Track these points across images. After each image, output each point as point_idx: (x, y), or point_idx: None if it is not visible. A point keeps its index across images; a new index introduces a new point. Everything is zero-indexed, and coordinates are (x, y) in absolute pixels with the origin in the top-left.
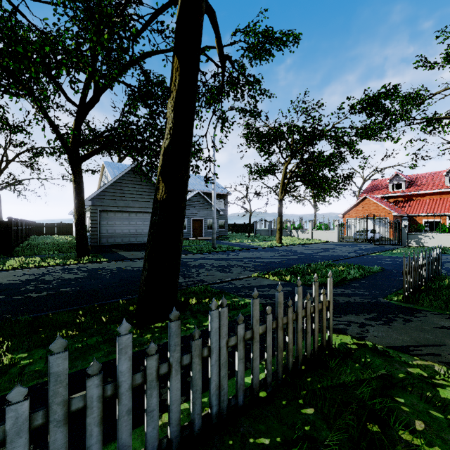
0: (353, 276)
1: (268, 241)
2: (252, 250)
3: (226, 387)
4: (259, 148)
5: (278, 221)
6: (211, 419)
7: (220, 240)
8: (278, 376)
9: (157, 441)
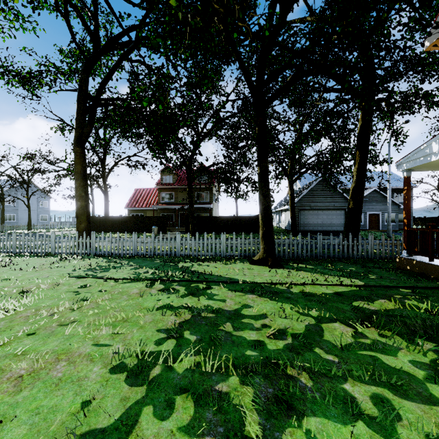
0: None
1: None
2: None
3: (373, 253)
4: None
5: None
6: (369, 258)
7: (399, 233)
8: (392, 258)
9: (356, 256)
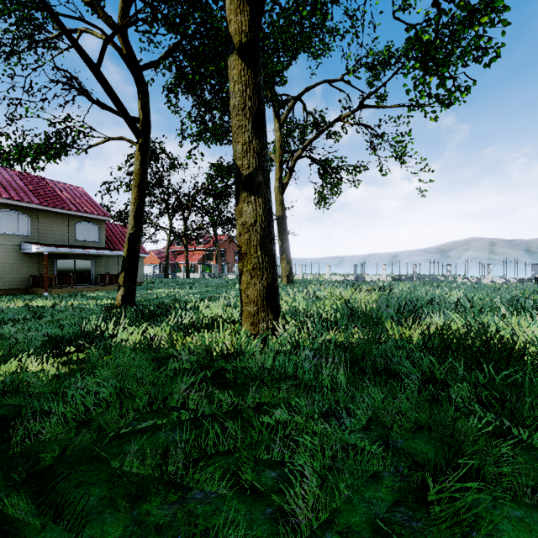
0: None
1: None
2: None
3: None
4: None
5: None
6: None
7: None
8: None
9: None
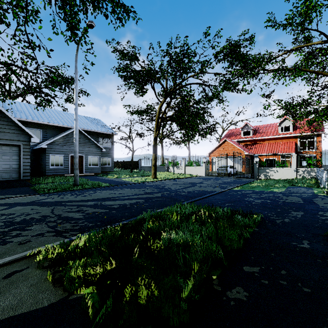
0: (224, 243)
1: (146, 176)
2: (118, 187)
3: None
4: (132, 82)
5: (153, 157)
6: None
7: (98, 176)
8: None
9: None
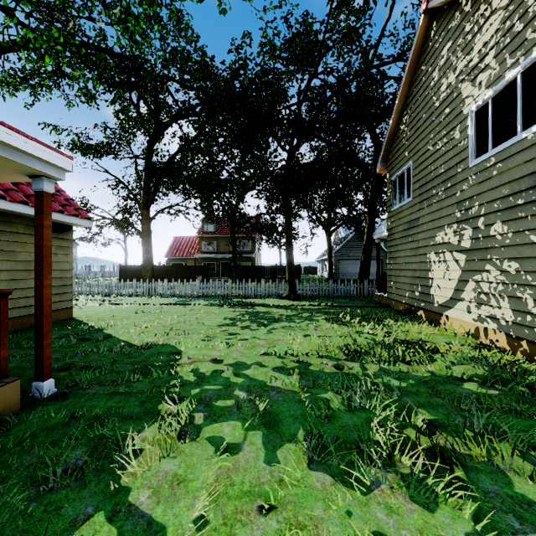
0: None
1: None
2: None
3: (367, 293)
4: None
5: None
6: (364, 297)
7: None
8: None
9: (356, 295)
